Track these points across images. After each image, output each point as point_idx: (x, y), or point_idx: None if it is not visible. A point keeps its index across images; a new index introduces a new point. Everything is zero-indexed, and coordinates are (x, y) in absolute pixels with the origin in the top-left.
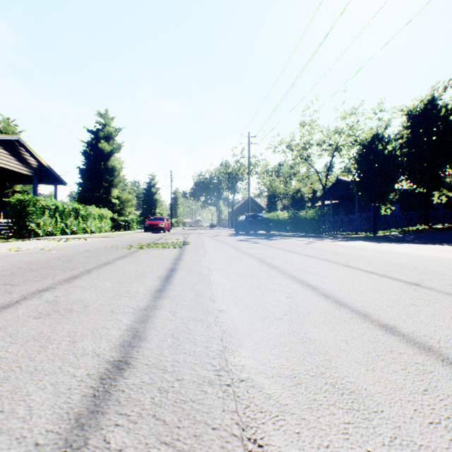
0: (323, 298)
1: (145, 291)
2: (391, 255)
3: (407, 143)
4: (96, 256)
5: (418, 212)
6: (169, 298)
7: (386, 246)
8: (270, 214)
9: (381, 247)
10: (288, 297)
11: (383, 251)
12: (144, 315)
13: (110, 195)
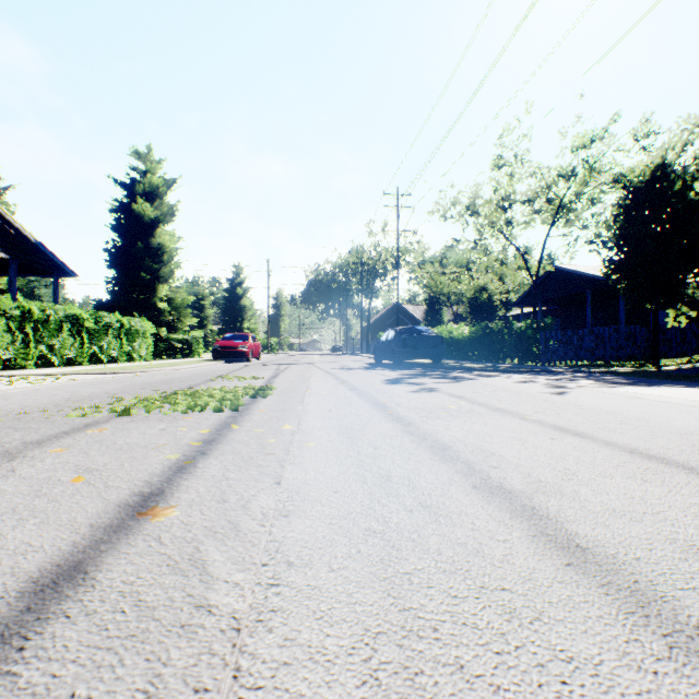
0: None
1: None
2: None
3: None
4: None
5: None
6: None
7: None
8: (435, 329)
9: None
10: None
11: None
12: None
13: (155, 295)
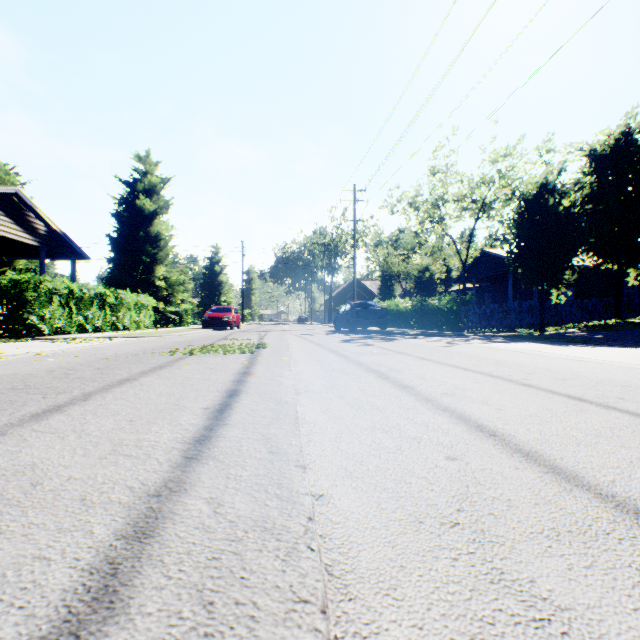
0: (523, 460)
1: (171, 442)
2: (590, 365)
3: (591, 197)
4: (114, 366)
5: (604, 300)
6: (215, 460)
7: (573, 351)
8: (386, 302)
9: (564, 352)
10: (452, 458)
11: (573, 359)
12: (149, 512)
13: (153, 275)
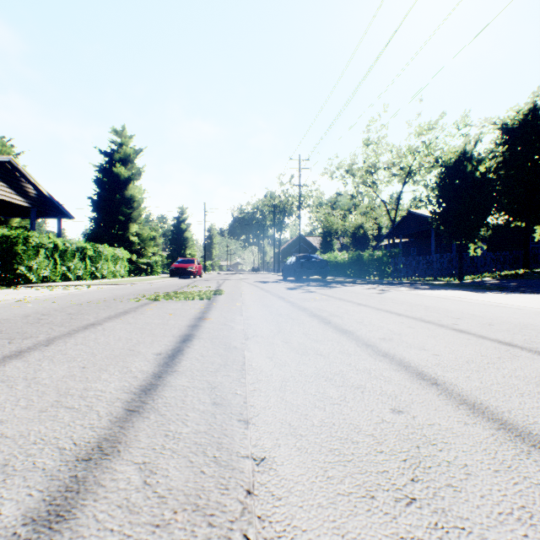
0: (471, 414)
1: (116, 391)
2: (511, 311)
3: (503, 164)
4: (84, 312)
5: (514, 253)
6: (157, 414)
7: (492, 297)
8: (326, 255)
9: (484, 298)
10: (398, 411)
11: (494, 305)
12: (71, 483)
13: (128, 231)
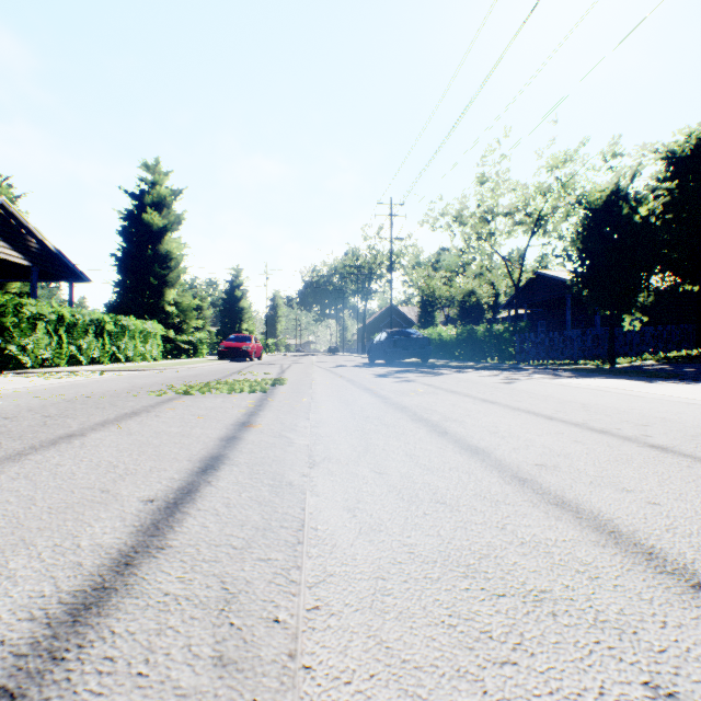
0: None
1: (11, 615)
2: None
3: (671, 205)
4: (71, 413)
5: (682, 327)
6: None
7: (673, 390)
8: (426, 331)
9: (663, 391)
10: (668, 697)
11: (684, 402)
12: None
13: (163, 299)
